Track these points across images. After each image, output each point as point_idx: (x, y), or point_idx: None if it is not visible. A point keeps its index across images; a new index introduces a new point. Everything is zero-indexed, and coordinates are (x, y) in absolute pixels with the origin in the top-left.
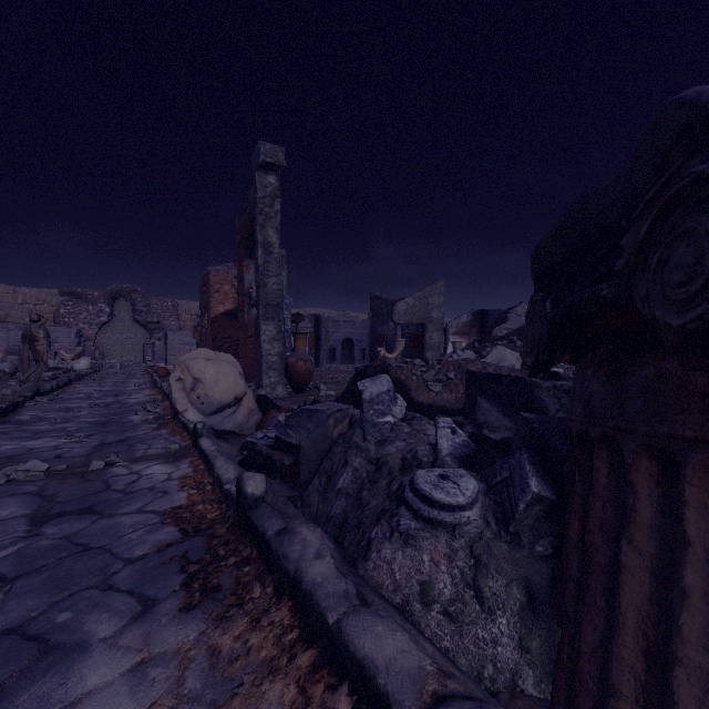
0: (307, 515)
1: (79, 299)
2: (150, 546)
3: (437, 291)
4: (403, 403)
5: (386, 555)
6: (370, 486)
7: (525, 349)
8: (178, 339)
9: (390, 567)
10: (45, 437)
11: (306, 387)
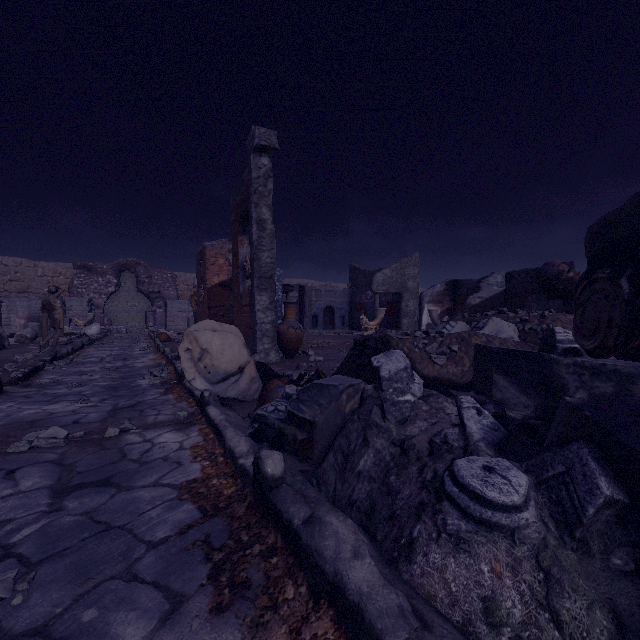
0: (323, 493)
1: (90, 272)
2: (170, 527)
3: (412, 263)
4: (420, 380)
5: (434, 559)
6: (397, 471)
7: (579, 331)
8: (177, 307)
9: (441, 574)
10: (63, 401)
11: (296, 352)
